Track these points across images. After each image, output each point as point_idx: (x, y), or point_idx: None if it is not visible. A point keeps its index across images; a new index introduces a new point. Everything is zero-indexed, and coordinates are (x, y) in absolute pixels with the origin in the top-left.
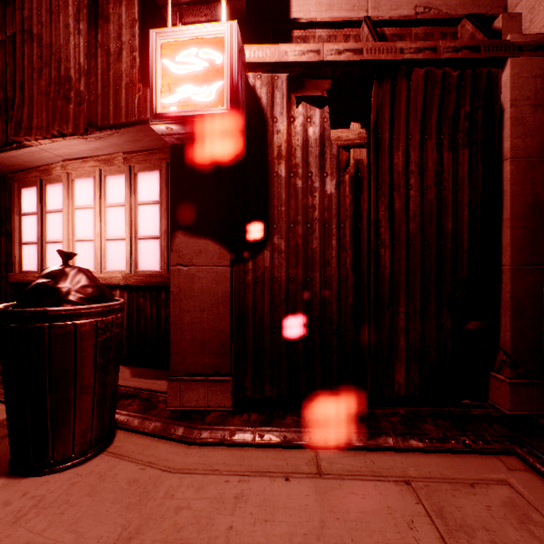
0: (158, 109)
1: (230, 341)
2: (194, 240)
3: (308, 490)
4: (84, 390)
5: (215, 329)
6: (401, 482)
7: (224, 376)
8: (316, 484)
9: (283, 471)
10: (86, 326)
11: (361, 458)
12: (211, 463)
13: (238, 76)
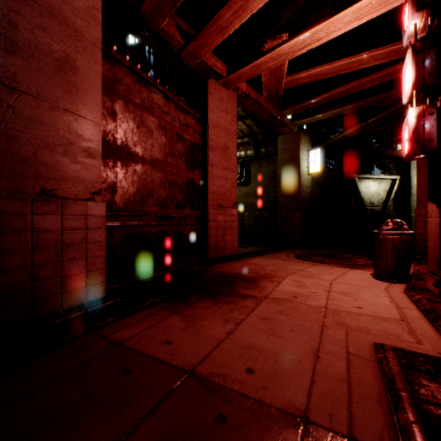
0: (403, 155)
1: (440, 259)
2: (431, 205)
3: (386, 303)
4: (382, 258)
5: (435, 251)
6: (401, 319)
7: (437, 277)
8: (390, 305)
9: (395, 302)
10: (381, 238)
11: (417, 317)
12: (393, 294)
13: (414, 131)
